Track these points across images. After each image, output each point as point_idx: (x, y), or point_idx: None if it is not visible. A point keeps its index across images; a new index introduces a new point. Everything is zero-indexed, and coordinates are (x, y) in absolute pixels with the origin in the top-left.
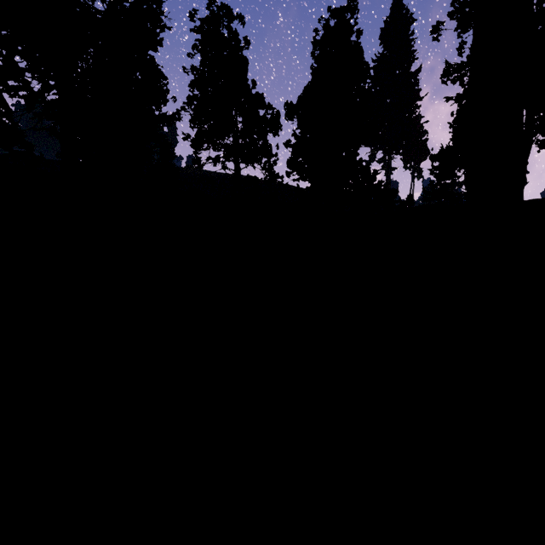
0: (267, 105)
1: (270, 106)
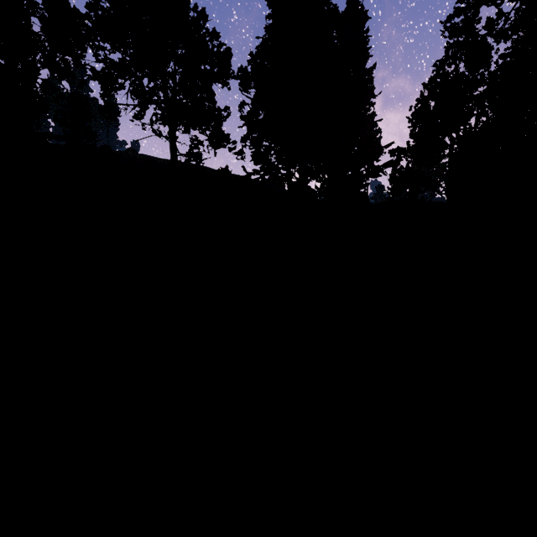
0: (212, 31)
1: (216, 34)
